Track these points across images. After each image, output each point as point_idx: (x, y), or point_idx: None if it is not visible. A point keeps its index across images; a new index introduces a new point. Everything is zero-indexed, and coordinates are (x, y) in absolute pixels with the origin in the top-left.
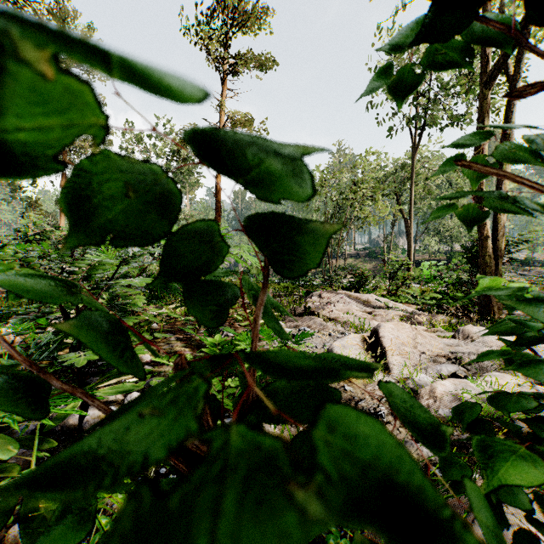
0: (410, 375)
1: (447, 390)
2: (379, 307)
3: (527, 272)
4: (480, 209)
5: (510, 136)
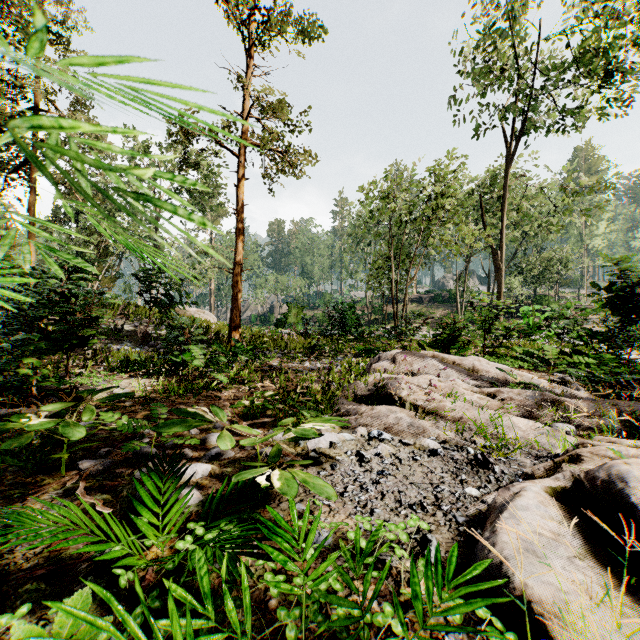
0: None
1: None
2: (496, 380)
3: None
4: None
5: None
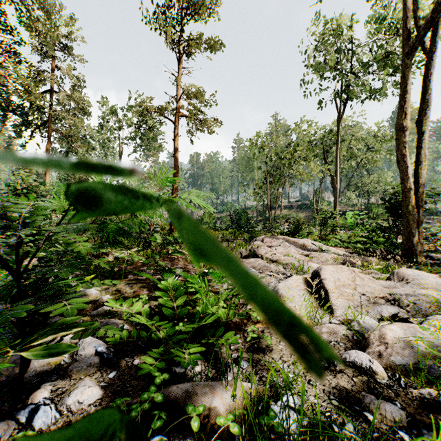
0: (354, 317)
1: (396, 335)
2: (314, 250)
3: (431, 220)
4: (404, 164)
5: (429, 101)
